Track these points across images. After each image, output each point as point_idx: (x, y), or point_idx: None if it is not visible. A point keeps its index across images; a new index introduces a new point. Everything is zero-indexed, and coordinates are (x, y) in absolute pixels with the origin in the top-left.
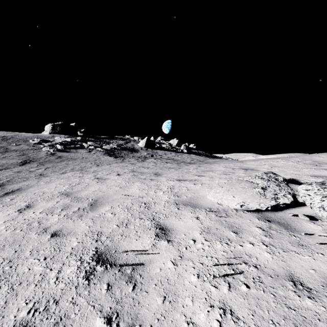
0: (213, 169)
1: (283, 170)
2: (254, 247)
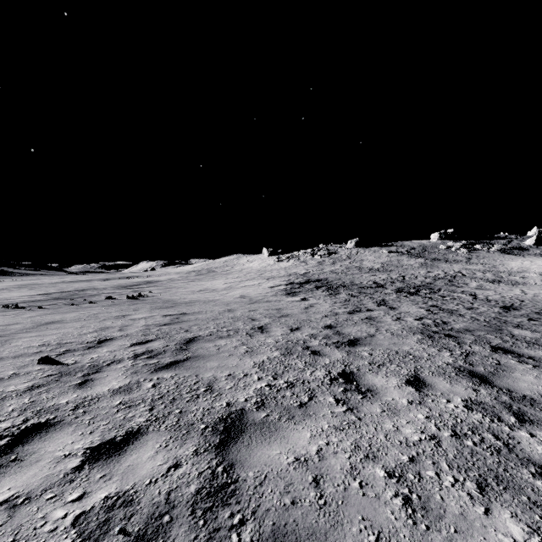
0: None
1: None
2: None
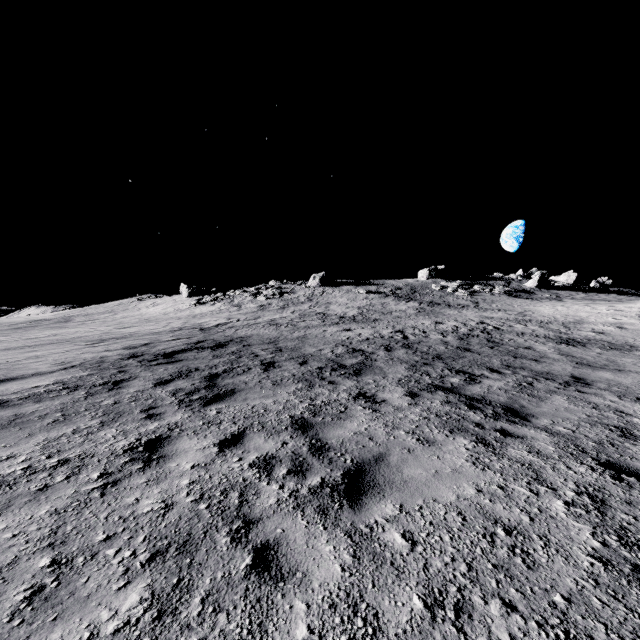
0: None
1: None
2: None
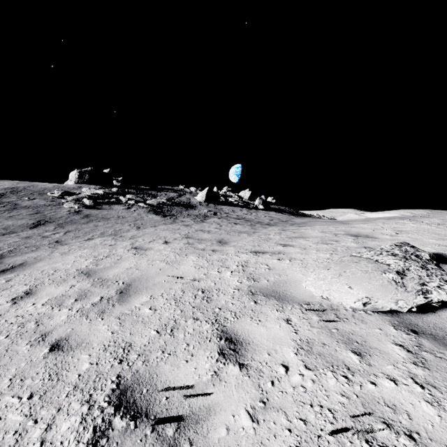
0: (305, 235)
1: (416, 238)
2: (398, 388)
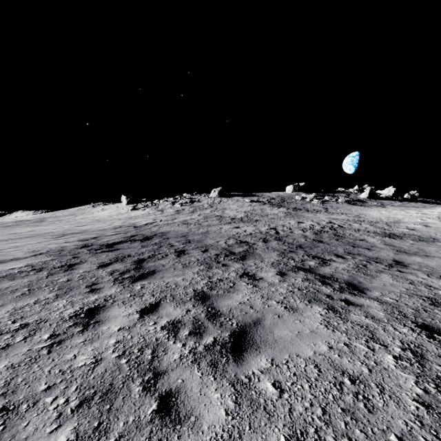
0: None
1: None
2: None
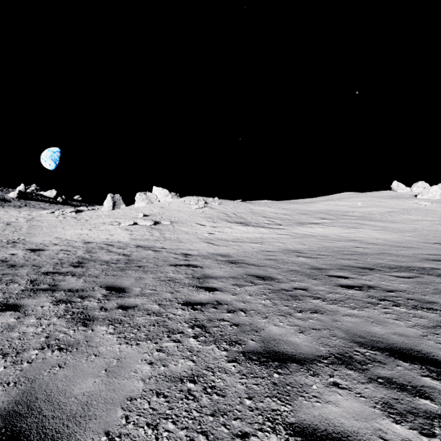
0: None
1: None
2: (45, 215)
